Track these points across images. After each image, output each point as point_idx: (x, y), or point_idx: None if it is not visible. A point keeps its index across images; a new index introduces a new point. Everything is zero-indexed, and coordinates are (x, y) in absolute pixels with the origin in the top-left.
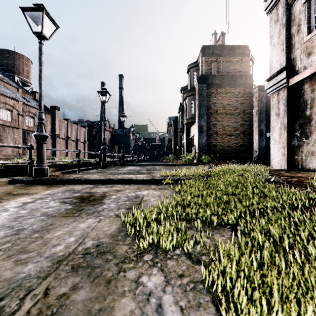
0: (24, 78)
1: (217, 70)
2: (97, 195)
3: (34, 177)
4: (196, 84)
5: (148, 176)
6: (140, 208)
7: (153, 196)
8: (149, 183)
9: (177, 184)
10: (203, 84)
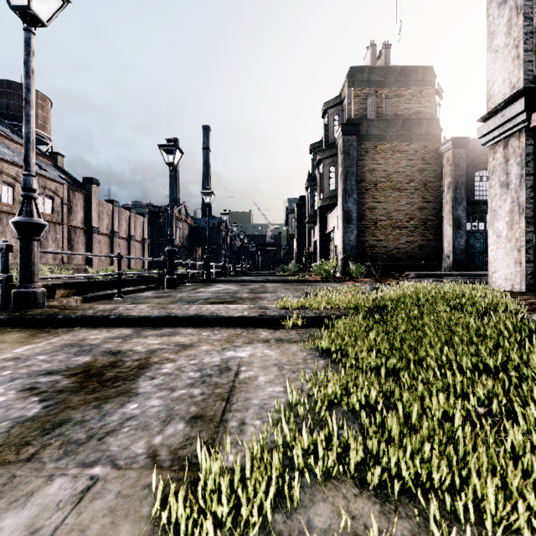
0: (39, 130)
1: (377, 111)
2: (128, 363)
3: (12, 312)
4: (339, 136)
5: (253, 308)
6: (229, 415)
7: (265, 367)
8: (255, 325)
9: (315, 327)
10: (351, 136)
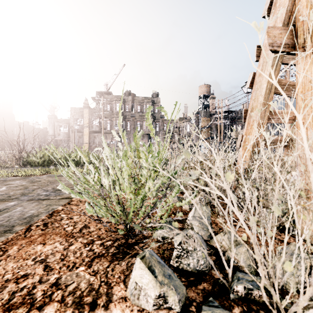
0: None
1: None
2: None
3: None
4: None
5: None
6: None
7: None
8: None
9: None
10: None
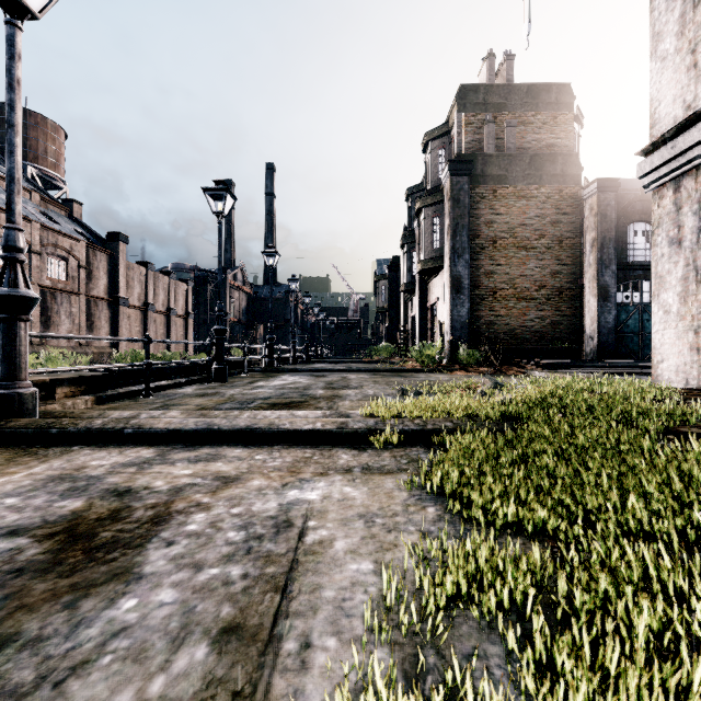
0: (49, 170)
1: (496, 143)
2: (138, 512)
3: None
4: (446, 177)
5: (329, 416)
6: (284, 626)
7: (345, 520)
8: (332, 443)
9: (417, 445)
10: (462, 177)
